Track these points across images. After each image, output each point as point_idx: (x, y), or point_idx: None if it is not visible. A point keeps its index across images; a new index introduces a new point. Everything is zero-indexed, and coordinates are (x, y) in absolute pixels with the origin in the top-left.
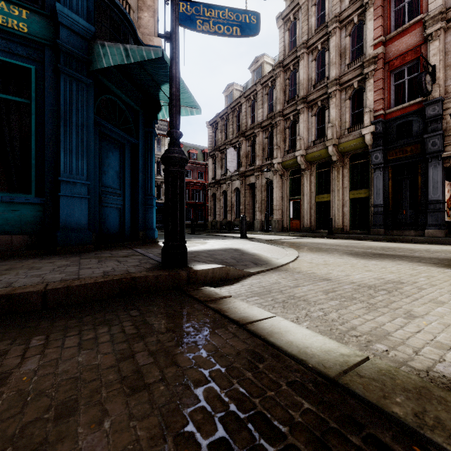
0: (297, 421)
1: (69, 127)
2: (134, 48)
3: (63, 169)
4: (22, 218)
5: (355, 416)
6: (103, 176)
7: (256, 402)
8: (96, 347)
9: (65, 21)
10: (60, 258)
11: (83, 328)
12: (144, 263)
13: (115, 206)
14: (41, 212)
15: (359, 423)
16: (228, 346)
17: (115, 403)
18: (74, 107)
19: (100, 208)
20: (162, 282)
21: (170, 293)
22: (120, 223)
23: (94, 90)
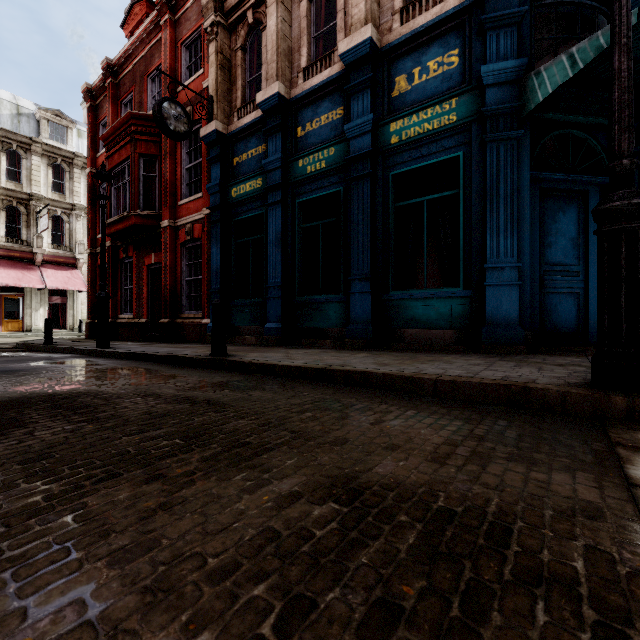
0: (539, 556)
1: (495, 202)
2: (584, 44)
3: (488, 254)
4: (451, 312)
5: (638, 619)
6: (546, 250)
7: (517, 523)
8: (439, 430)
9: (490, 80)
10: (479, 357)
11: (444, 417)
12: (573, 376)
13: (568, 290)
14: (468, 305)
15: (629, 622)
16: (567, 487)
17: (416, 459)
18: (501, 176)
19: (542, 296)
20: (573, 404)
21: (580, 422)
22: (579, 317)
23: (530, 138)
